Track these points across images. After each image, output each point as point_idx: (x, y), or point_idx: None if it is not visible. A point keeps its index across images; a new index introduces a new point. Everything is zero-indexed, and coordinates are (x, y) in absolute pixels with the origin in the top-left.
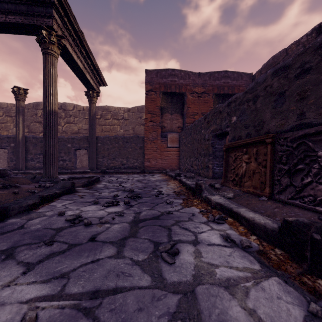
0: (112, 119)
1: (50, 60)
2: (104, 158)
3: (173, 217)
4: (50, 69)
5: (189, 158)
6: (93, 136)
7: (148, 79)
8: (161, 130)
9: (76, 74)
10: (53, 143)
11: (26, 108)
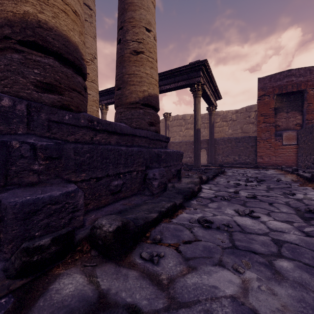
0: (221, 122)
1: (197, 100)
2: (219, 155)
3: (292, 188)
4: (198, 105)
5: (309, 156)
6: (212, 139)
7: (261, 86)
8: (275, 129)
9: (204, 99)
10: (199, 148)
11: (161, 122)
